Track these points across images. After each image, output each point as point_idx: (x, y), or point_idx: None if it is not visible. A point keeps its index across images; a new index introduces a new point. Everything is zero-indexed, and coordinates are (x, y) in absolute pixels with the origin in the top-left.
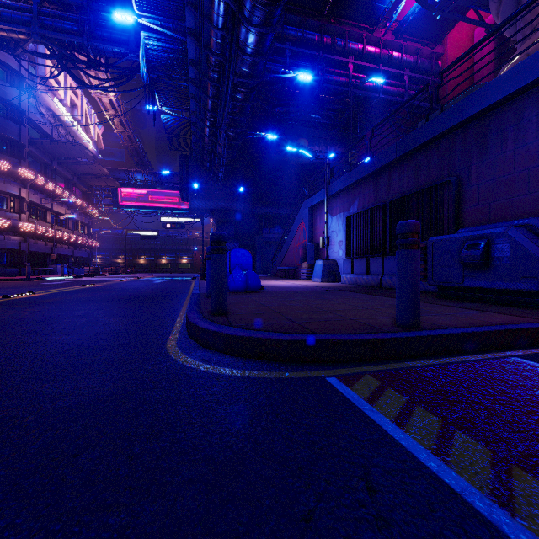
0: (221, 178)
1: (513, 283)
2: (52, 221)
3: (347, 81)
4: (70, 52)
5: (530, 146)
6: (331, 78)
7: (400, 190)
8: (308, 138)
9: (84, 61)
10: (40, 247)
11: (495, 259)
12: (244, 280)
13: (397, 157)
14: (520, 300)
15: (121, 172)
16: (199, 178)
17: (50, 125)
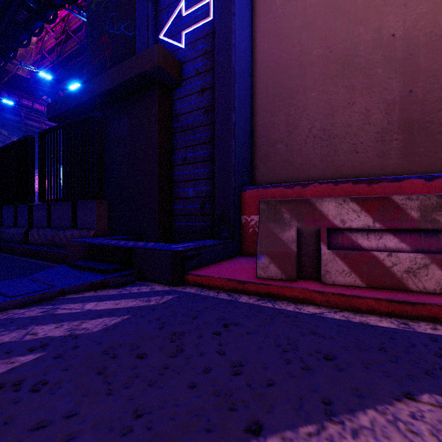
0: None
1: None
2: None
3: (21, 120)
4: None
5: None
6: (8, 117)
7: None
8: (8, 130)
9: None
10: None
11: None
12: None
13: None
14: None
15: None
16: None
17: None
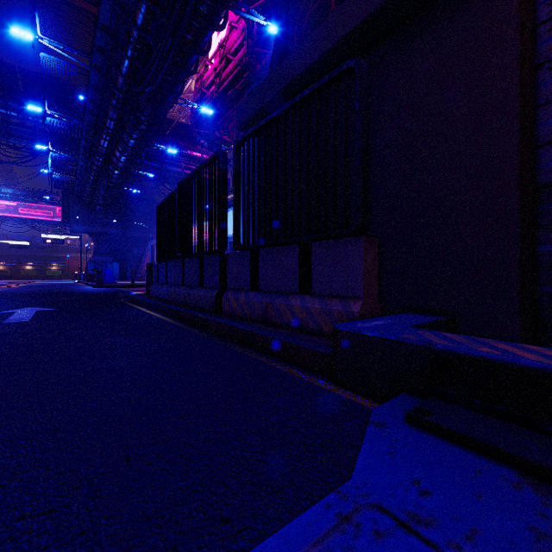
0: (98, 210)
1: None
2: None
3: (181, 171)
4: None
5: None
6: (171, 169)
7: None
8: (170, 184)
9: None
10: None
11: None
12: (109, 280)
13: None
14: None
15: None
16: (79, 210)
17: None
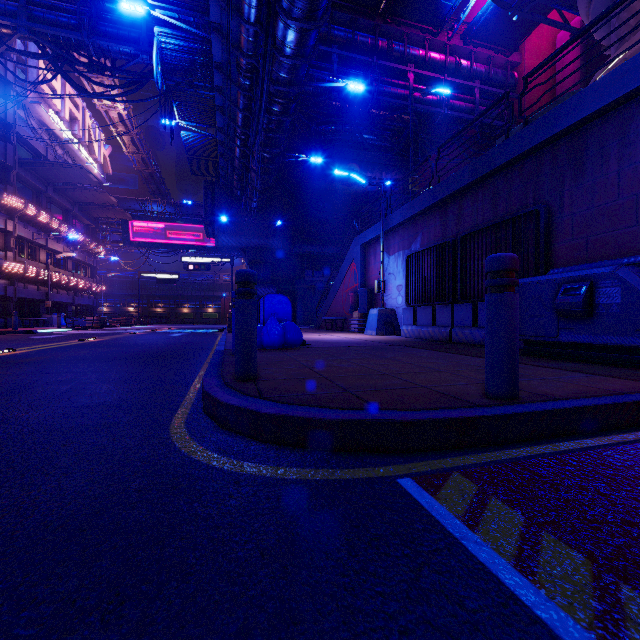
0: (254, 209)
1: (624, 337)
2: (47, 261)
3: (406, 93)
4: (66, 51)
5: (638, 166)
6: (387, 90)
7: (473, 223)
8: (359, 163)
9: (85, 63)
10: (32, 292)
11: (601, 307)
12: (281, 334)
13: (471, 181)
14: (634, 359)
15: (133, 201)
16: (227, 210)
17: (43, 143)
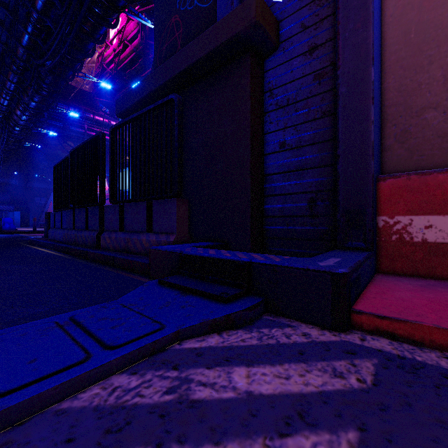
0: None
1: None
2: None
3: (84, 132)
4: None
5: None
6: (74, 129)
7: None
8: (74, 142)
9: None
10: None
11: None
12: (9, 227)
13: None
14: None
15: None
16: None
17: None
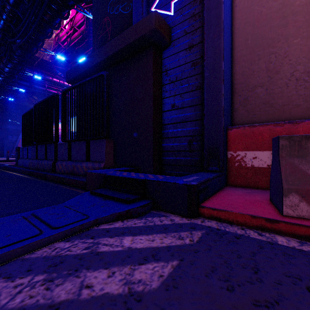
0: None
1: None
2: None
3: (45, 89)
4: None
5: None
6: (38, 87)
7: None
8: (37, 96)
9: None
10: None
11: None
12: None
13: None
14: None
15: None
16: None
17: None
